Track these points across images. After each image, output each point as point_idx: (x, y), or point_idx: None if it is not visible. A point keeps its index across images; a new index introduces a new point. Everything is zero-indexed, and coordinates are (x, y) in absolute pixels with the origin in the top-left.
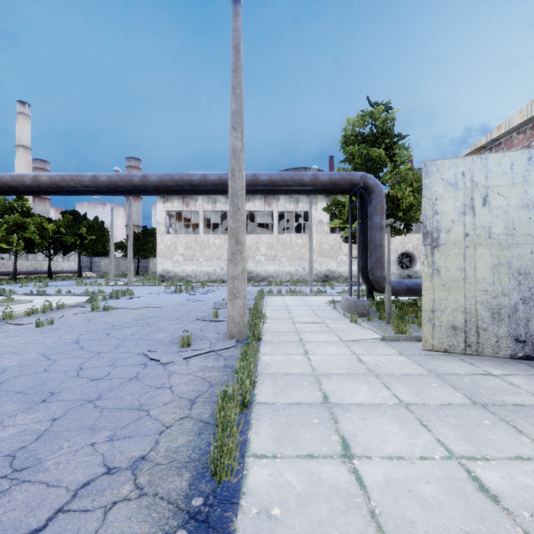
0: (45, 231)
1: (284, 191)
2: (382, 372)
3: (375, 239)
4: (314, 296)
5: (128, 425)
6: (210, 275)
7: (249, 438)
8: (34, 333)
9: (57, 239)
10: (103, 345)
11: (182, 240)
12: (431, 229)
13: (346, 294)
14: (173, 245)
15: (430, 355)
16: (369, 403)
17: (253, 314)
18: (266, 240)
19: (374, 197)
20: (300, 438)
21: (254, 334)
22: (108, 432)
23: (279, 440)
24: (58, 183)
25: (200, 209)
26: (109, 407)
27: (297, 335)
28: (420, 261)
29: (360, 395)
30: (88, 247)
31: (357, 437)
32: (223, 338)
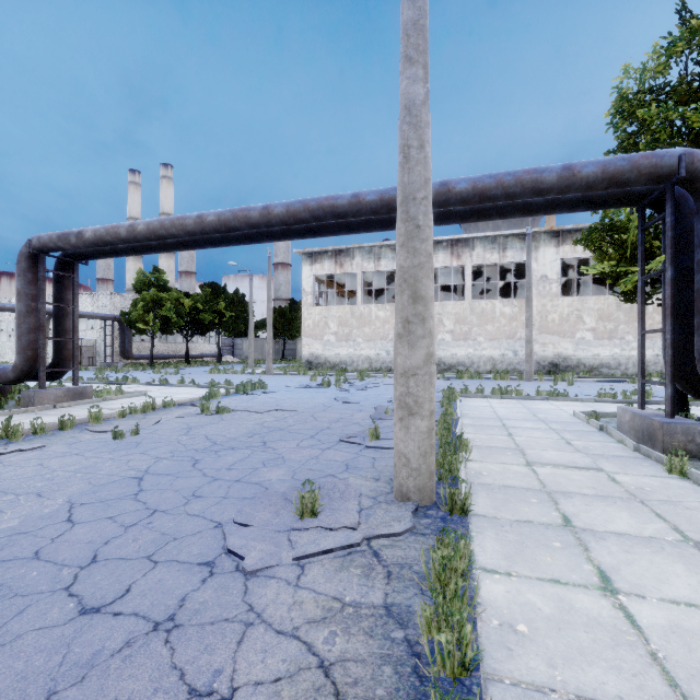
0: (182, 308)
1: (498, 211)
2: None
3: None
4: (543, 400)
5: None
6: (372, 362)
7: None
8: (102, 450)
9: (194, 316)
10: (171, 491)
11: (334, 314)
12: None
13: (608, 398)
14: (323, 321)
15: None
16: None
17: (445, 444)
18: (453, 310)
19: None
20: None
21: (454, 497)
22: None
23: None
24: (157, 232)
25: (358, 269)
26: None
27: (551, 505)
28: None
29: None
30: (228, 326)
31: None
32: (385, 494)
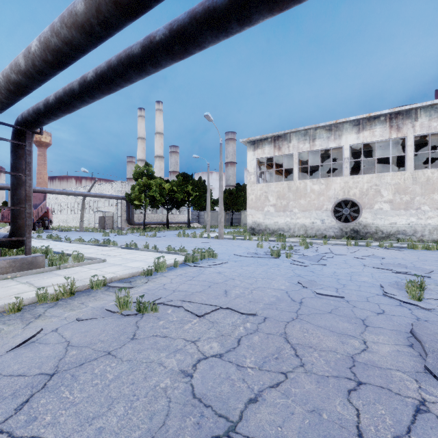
0: (163, 190)
1: None
2: None
3: None
4: None
5: None
6: (307, 229)
7: None
8: None
9: (171, 196)
10: None
11: (273, 189)
12: None
13: None
14: (264, 195)
15: None
16: None
17: None
18: (392, 181)
19: None
20: None
21: None
22: None
23: None
24: (50, 44)
25: (294, 150)
26: None
27: None
28: None
29: None
30: (194, 202)
31: None
32: None
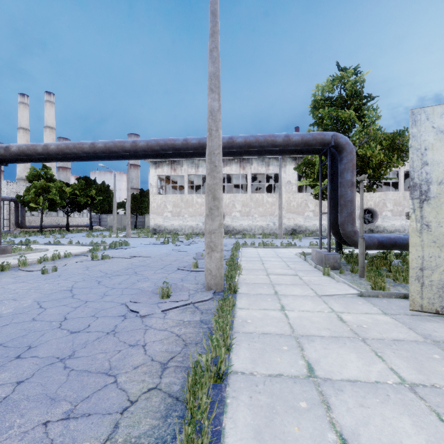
0: (64, 193)
1: (257, 152)
2: (369, 336)
3: (346, 195)
4: (284, 248)
5: (90, 397)
6: (194, 229)
7: (223, 428)
8: (38, 279)
9: (73, 199)
10: (91, 294)
11: (170, 199)
12: (420, 182)
13: (314, 246)
14: (163, 204)
15: (418, 316)
16: (363, 380)
17: (229, 266)
18: (241, 199)
19: (345, 155)
20: (287, 433)
21: (231, 286)
22: (67, 406)
23: (261, 434)
24: (64, 151)
25: (185, 173)
26: (78, 369)
27: (272, 288)
28: (381, 217)
29: (350, 368)
30: (97, 206)
31: (360, 438)
32: (201, 289)
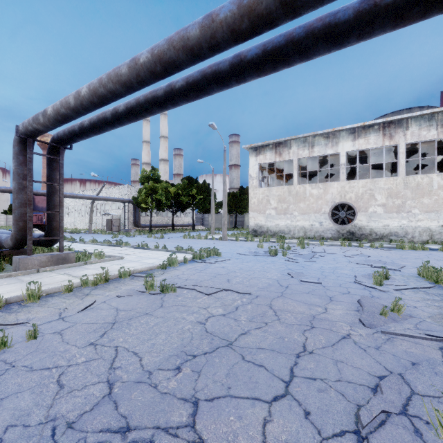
0: (169, 193)
1: None
2: None
3: None
4: None
5: None
6: (306, 231)
7: None
8: None
9: (177, 199)
10: None
11: (274, 193)
12: None
13: None
14: (266, 199)
15: None
16: None
17: None
18: (385, 186)
19: None
20: None
21: None
22: None
23: None
24: (97, 92)
25: (294, 156)
26: None
27: None
28: None
29: None
30: (199, 205)
31: None
32: None
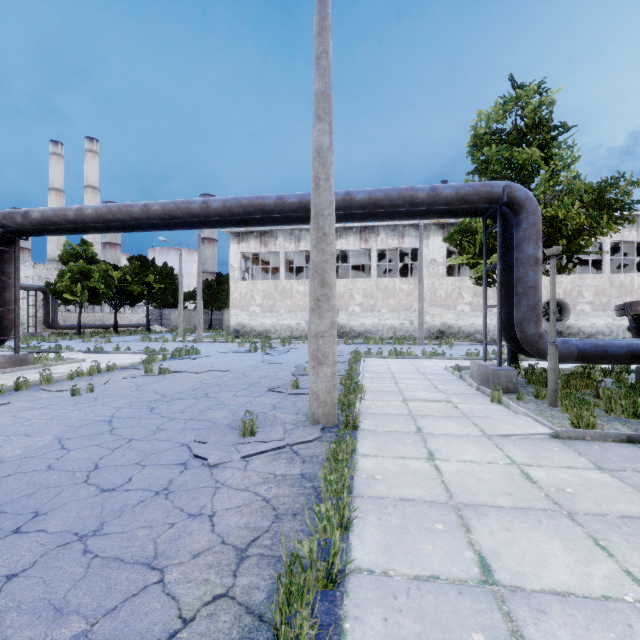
0: (110, 279)
1: (388, 215)
2: (579, 508)
3: (525, 279)
4: (427, 359)
5: (118, 609)
6: (293, 330)
7: None
8: (66, 404)
9: (123, 288)
10: (139, 427)
11: (259, 288)
12: None
13: (473, 356)
14: (250, 294)
15: None
16: (581, 593)
17: (346, 387)
18: (362, 286)
19: (524, 216)
20: None
21: (348, 419)
22: (78, 624)
23: None
24: (105, 217)
25: (281, 249)
26: (105, 555)
27: (412, 422)
28: (574, 312)
29: (554, 568)
30: (156, 297)
31: None
32: (302, 422)
